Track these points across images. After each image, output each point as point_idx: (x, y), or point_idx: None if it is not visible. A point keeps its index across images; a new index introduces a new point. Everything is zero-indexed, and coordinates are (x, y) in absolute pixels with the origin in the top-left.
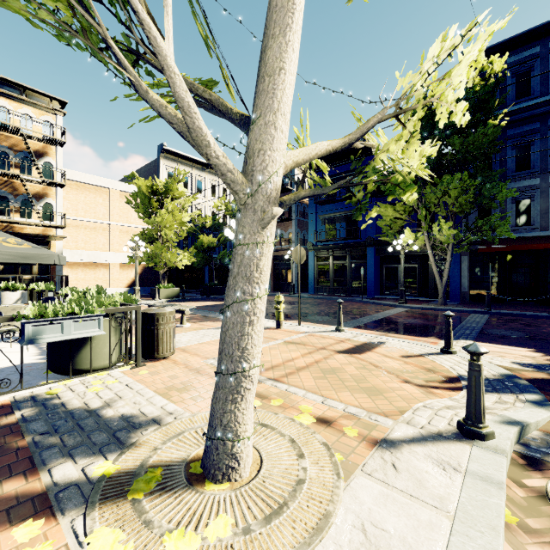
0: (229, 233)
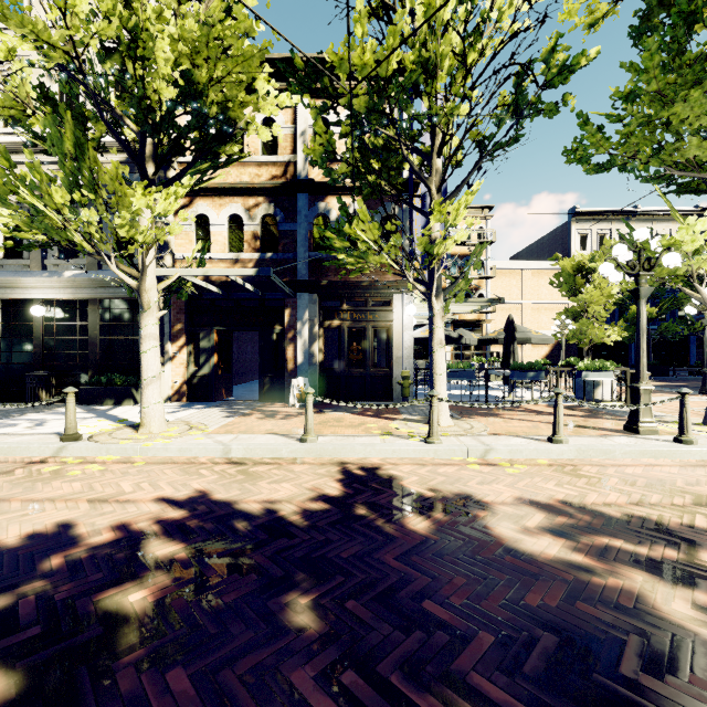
0: (690, 310)
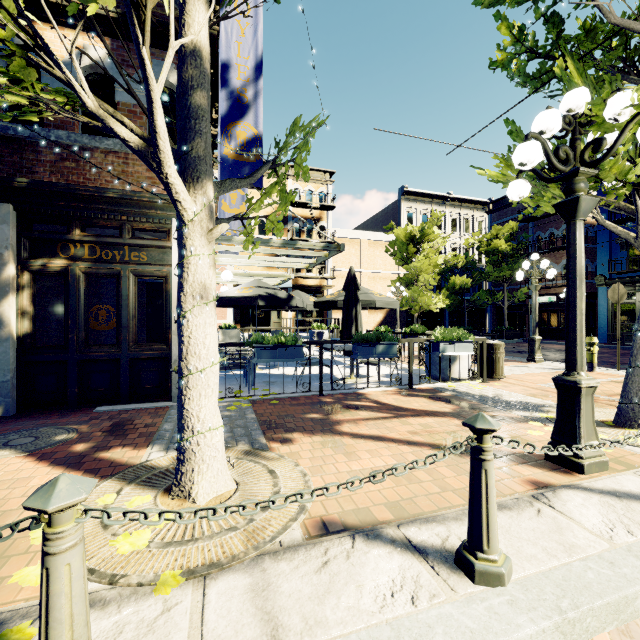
0: (521, 275)
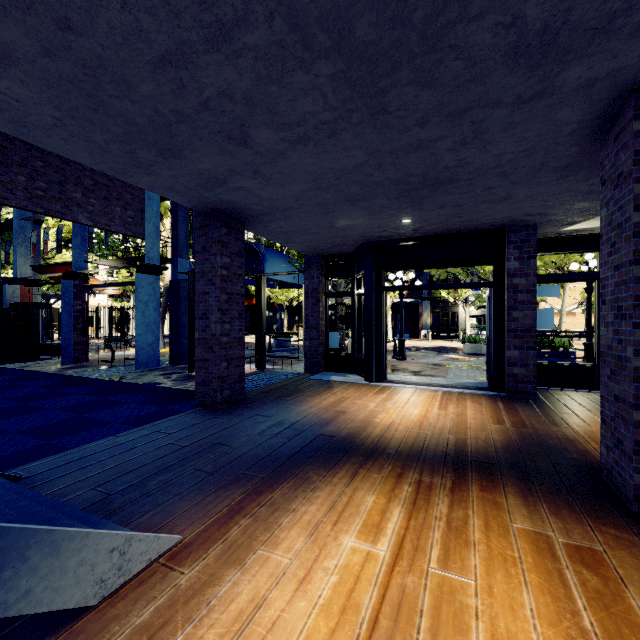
0: None
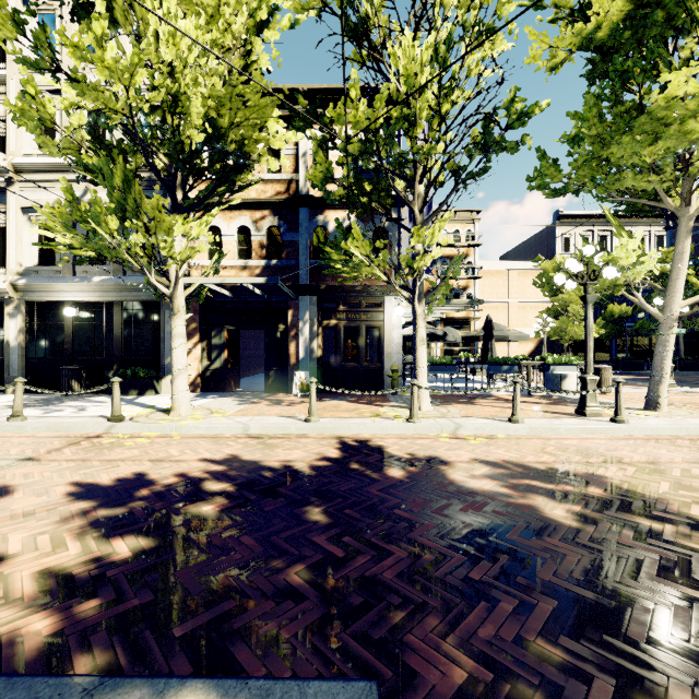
0: None
